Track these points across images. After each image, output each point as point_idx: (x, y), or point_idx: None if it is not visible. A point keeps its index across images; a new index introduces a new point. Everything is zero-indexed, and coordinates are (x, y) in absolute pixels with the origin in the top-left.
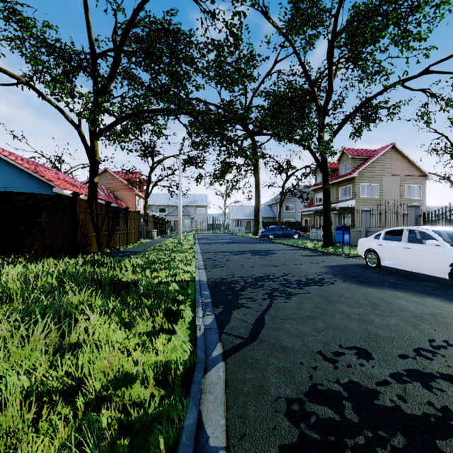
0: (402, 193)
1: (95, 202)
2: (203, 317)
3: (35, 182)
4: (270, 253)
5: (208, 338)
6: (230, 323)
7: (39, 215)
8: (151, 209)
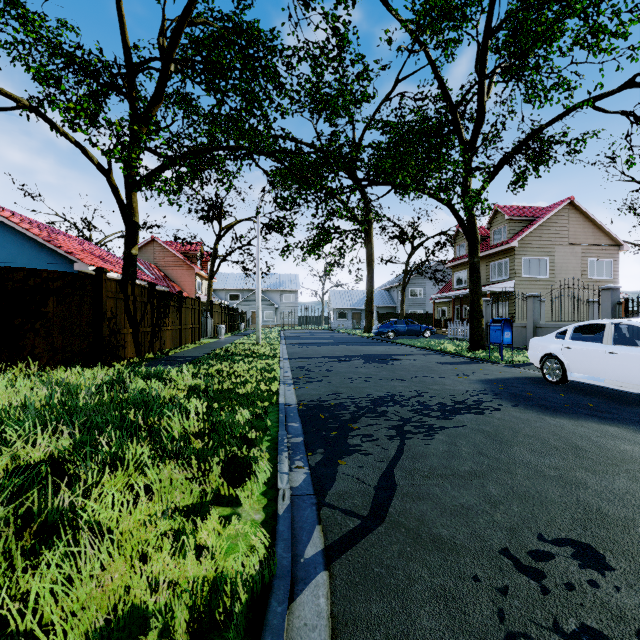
0: (584, 271)
1: (131, 284)
2: (290, 471)
3: (49, 256)
4: (392, 360)
5: (298, 516)
6: (336, 483)
7: (45, 302)
8: (219, 295)
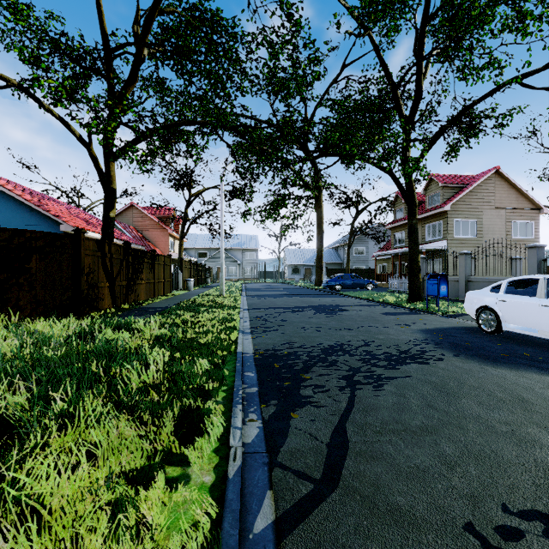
0: (508, 231)
1: (108, 243)
2: (243, 425)
3: (38, 219)
4: (340, 310)
5: (248, 479)
6: (288, 439)
7: (29, 259)
8: (189, 253)
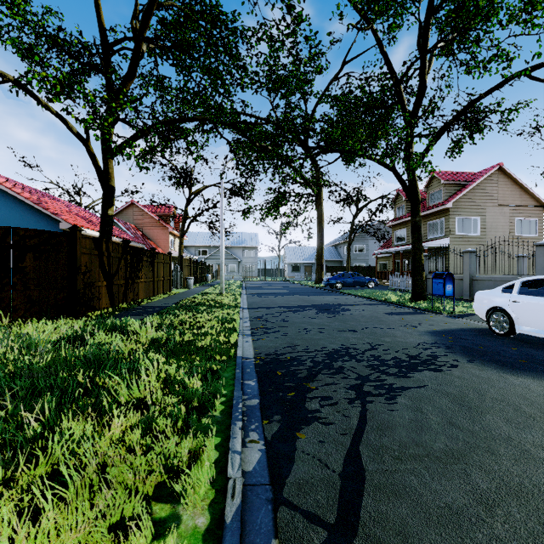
0: (512, 229)
1: (105, 241)
2: (243, 447)
3: (37, 217)
4: (342, 310)
5: (249, 522)
6: (294, 467)
7: (23, 258)
8: (190, 251)
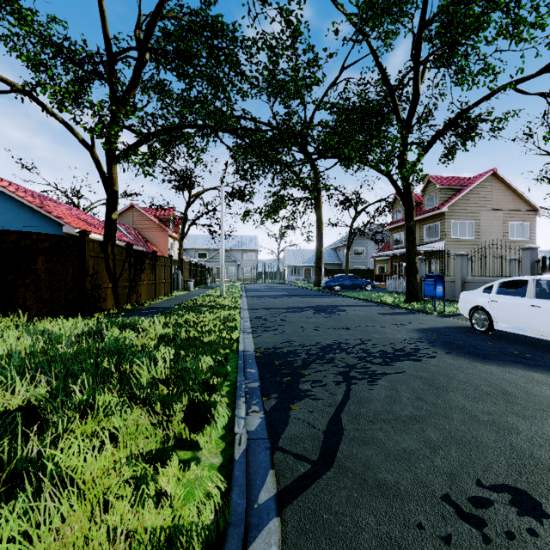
0: (505, 233)
1: (111, 244)
2: (246, 416)
3: (41, 220)
4: (338, 310)
5: (253, 460)
6: (288, 428)
7: (35, 261)
8: (189, 253)
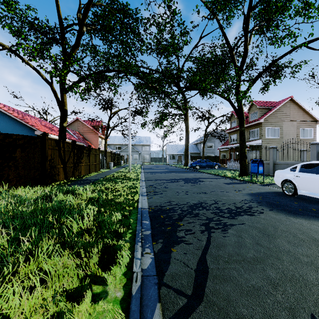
0: (298, 134)
1: (62, 141)
2: (142, 256)
3: (22, 127)
4: (199, 181)
5: (145, 294)
6: (170, 266)
7: (15, 151)
8: (110, 147)
